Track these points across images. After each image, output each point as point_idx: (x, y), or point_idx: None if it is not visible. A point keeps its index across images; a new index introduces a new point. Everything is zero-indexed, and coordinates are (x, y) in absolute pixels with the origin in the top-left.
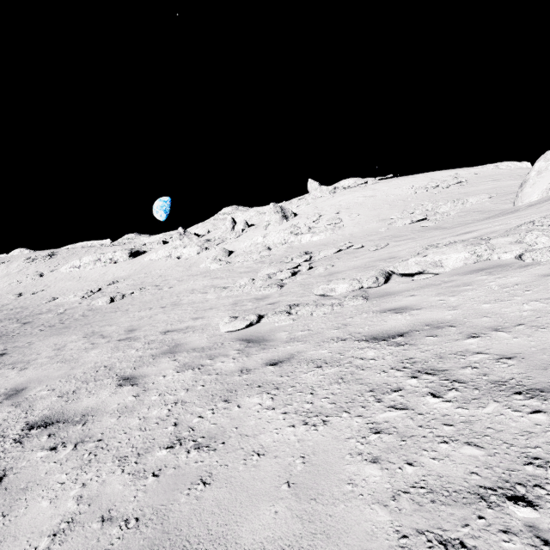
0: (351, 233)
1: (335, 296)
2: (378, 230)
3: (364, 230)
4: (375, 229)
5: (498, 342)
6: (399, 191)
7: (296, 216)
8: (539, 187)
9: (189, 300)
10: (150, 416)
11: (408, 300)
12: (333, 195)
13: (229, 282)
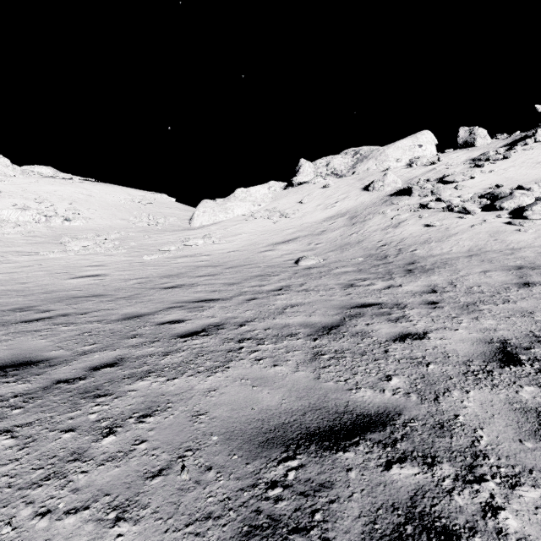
0: (108, 225)
1: (172, 251)
2: (130, 226)
3: (118, 224)
4: (127, 225)
5: (222, 251)
6: (111, 197)
7: (3, 194)
8: (199, 222)
9: (29, 259)
10: (186, 262)
11: (199, 250)
12: (36, 180)
13: (36, 249)
